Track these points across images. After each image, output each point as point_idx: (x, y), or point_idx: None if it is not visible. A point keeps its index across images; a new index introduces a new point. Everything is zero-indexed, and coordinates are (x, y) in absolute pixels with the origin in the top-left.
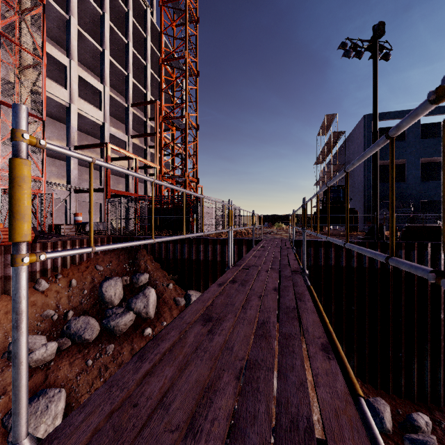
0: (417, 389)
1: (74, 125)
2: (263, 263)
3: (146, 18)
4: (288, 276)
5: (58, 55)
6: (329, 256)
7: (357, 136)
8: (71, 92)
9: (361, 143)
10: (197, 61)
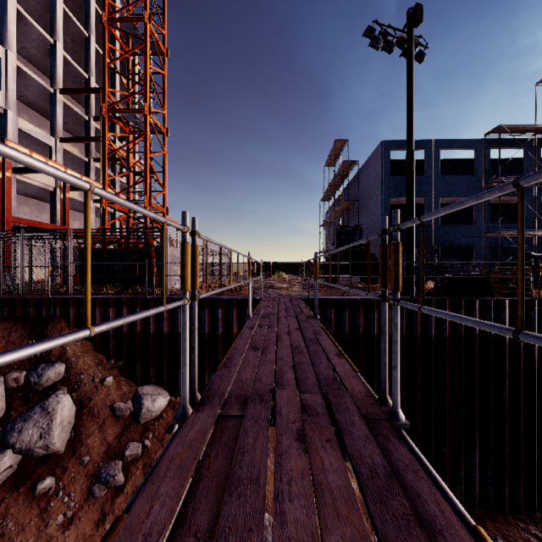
0: (464, 493)
1: None
2: (278, 380)
3: None
4: (383, 474)
5: None
6: (357, 321)
7: (373, 167)
8: None
9: (378, 175)
10: (165, 33)
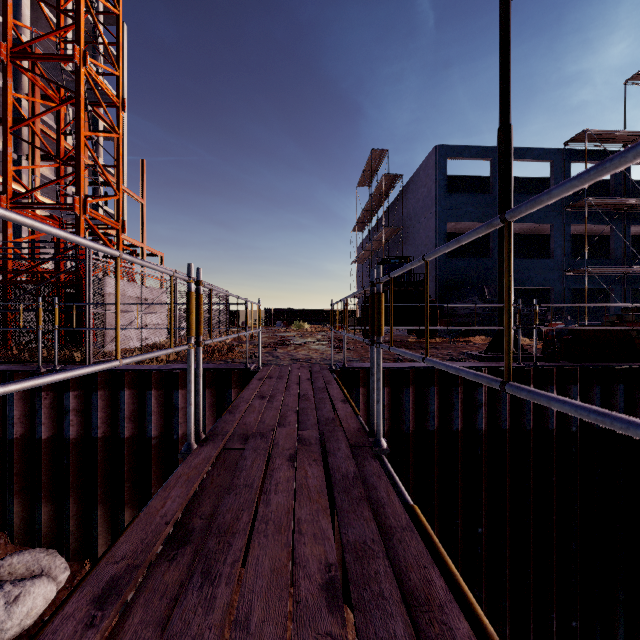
0: None
1: None
2: None
3: None
4: None
5: None
6: (428, 408)
7: (423, 182)
8: None
9: (431, 192)
10: None
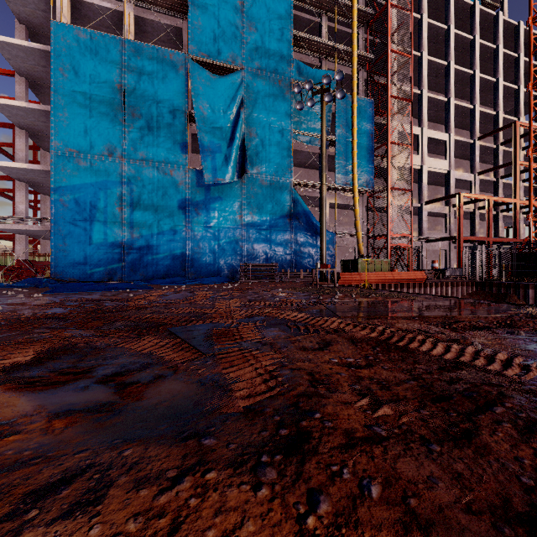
0: None
1: (424, 183)
2: None
3: (496, 25)
4: None
5: (413, 130)
6: None
7: None
8: (422, 156)
9: None
10: None
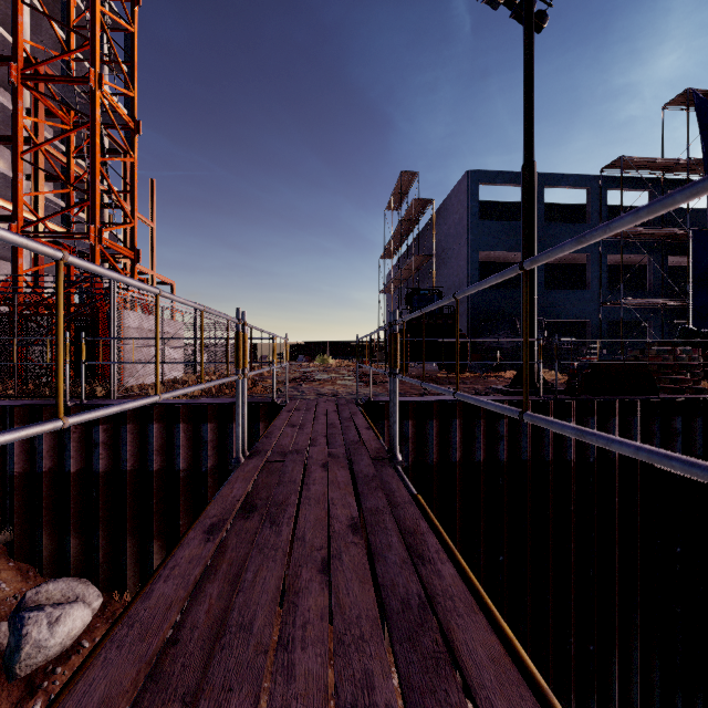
0: None
1: None
2: None
3: None
4: None
5: None
6: (451, 440)
7: (454, 208)
8: None
9: (462, 219)
10: None
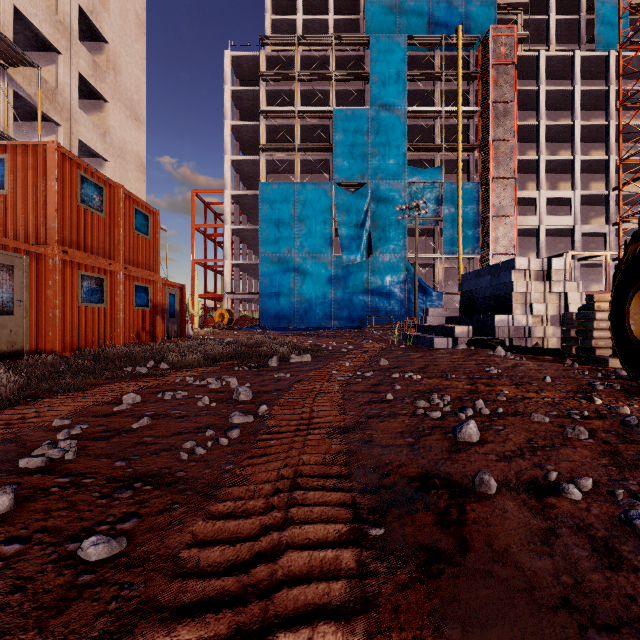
0: None
1: (542, 242)
2: None
3: None
4: None
5: (529, 194)
6: None
7: None
8: (539, 217)
9: None
10: None
